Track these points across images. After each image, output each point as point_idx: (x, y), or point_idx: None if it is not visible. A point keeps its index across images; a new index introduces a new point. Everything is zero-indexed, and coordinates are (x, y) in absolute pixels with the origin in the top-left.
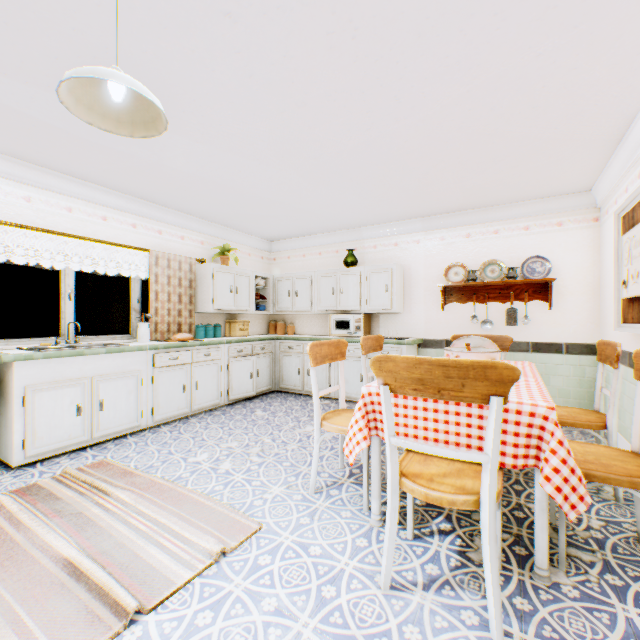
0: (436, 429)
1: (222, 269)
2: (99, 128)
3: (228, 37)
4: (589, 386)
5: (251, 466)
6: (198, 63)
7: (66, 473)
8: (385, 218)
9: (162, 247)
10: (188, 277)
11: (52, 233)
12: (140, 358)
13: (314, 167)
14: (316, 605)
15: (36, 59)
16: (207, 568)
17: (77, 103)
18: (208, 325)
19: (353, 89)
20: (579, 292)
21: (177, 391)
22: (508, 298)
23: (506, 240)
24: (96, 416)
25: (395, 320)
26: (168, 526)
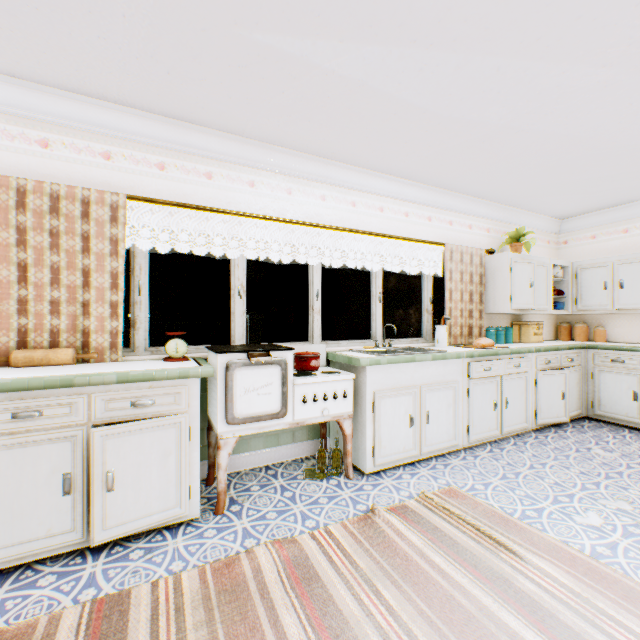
0: None
1: (520, 259)
2: None
3: None
4: None
5: None
6: None
7: (428, 498)
8: None
9: (451, 240)
10: (477, 272)
11: (371, 235)
12: (456, 367)
13: None
14: None
15: None
16: None
17: None
18: (498, 328)
19: None
20: None
21: (487, 408)
22: None
23: None
24: (423, 429)
25: None
26: None
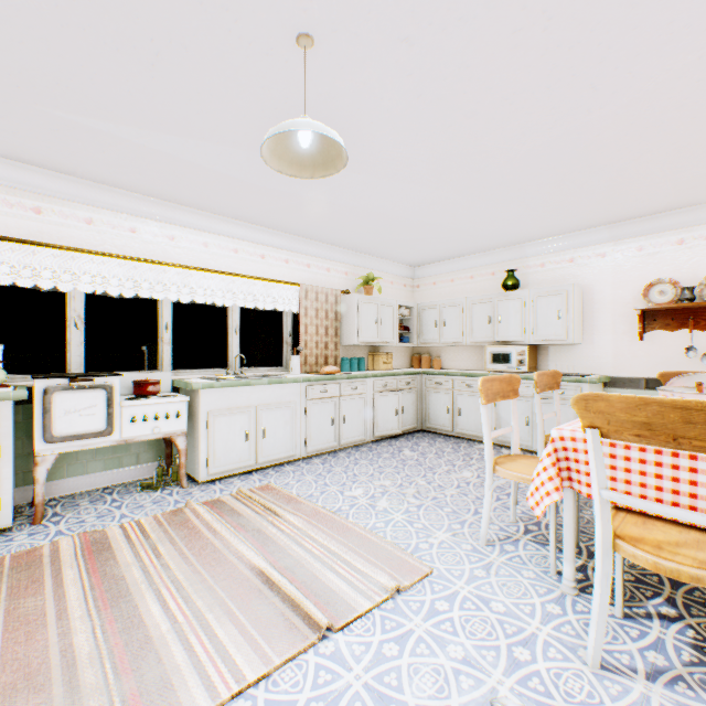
0: (659, 487)
1: (366, 300)
2: (286, 175)
3: (401, 62)
4: None
5: (409, 507)
6: (367, 94)
7: (241, 492)
8: (557, 230)
9: (310, 280)
10: (333, 309)
11: (223, 274)
12: (295, 390)
13: (475, 181)
14: (508, 665)
15: (228, 121)
16: (383, 602)
17: (271, 155)
18: (352, 358)
19: (536, 86)
20: None
21: (326, 424)
22: None
23: None
24: (260, 443)
25: (570, 353)
26: (339, 554)
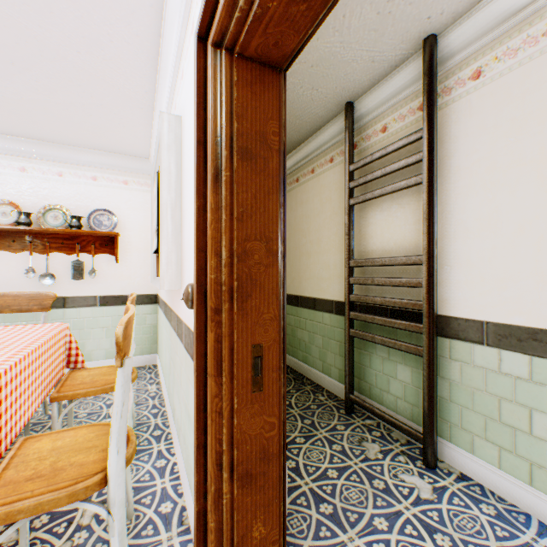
0: None
1: None
2: None
3: None
4: (150, 331)
5: None
6: None
7: None
8: None
9: None
10: None
11: None
12: None
13: None
14: None
15: None
16: None
17: None
18: None
19: None
20: (143, 248)
21: None
22: (76, 249)
23: (73, 186)
24: None
25: None
26: None
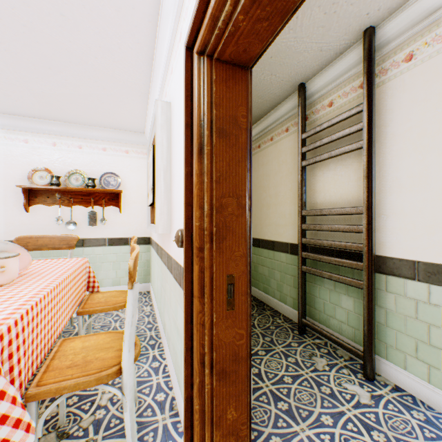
0: None
1: None
2: None
3: None
4: (145, 266)
5: None
6: None
7: None
8: None
9: None
10: None
11: None
12: None
13: None
14: None
15: None
16: None
17: None
18: None
19: None
20: (139, 202)
21: None
22: (91, 203)
23: (89, 155)
24: None
25: None
26: None
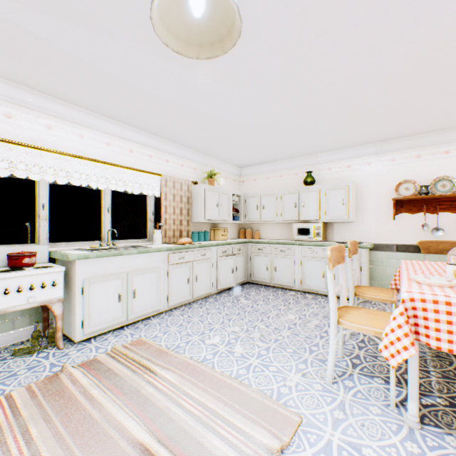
0: None
1: (211, 189)
2: (172, 50)
3: None
4: None
5: (260, 351)
6: None
7: (116, 350)
8: (342, 145)
9: (168, 172)
10: (186, 195)
11: (97, 162)
12: (159, 257)
13: (303, 99)
14: None
15: (107, 5)
16: None
17: (160, 22)
18: (200, 232)
19: (378, 11)
20: None
21: (183, 283)
22: None
23: None
24: (130, 302)
25: (348, 228)
26: (217, 412)
